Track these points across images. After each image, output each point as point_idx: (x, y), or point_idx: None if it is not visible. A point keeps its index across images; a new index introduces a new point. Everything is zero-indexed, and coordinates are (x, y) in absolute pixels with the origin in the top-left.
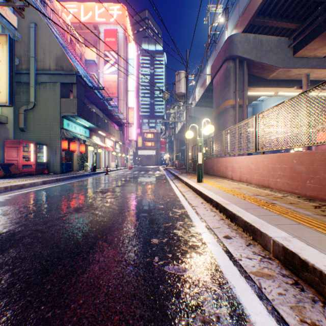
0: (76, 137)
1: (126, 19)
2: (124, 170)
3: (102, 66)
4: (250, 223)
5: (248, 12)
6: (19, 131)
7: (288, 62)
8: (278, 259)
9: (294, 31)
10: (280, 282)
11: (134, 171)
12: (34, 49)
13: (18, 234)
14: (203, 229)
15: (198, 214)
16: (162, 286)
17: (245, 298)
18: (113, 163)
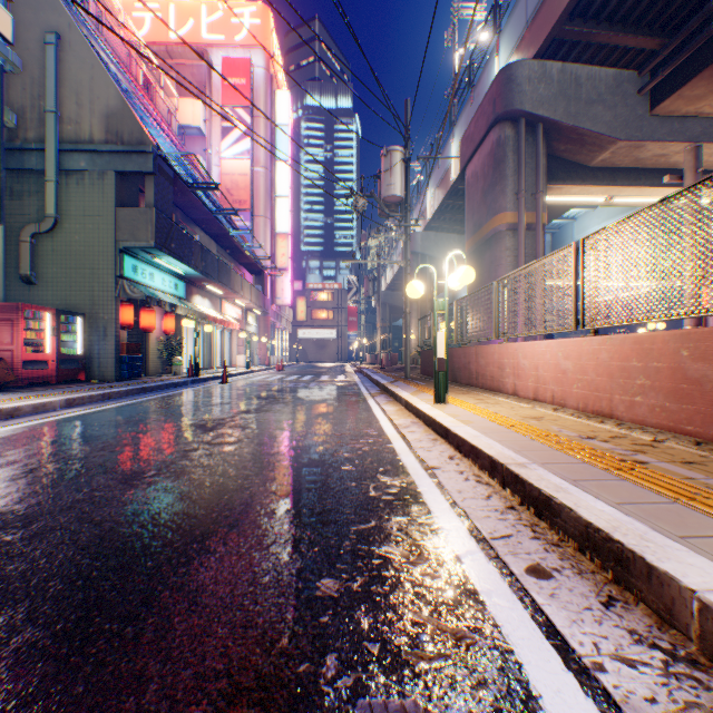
0: (154, 297)
1: (271, 36)
2: (266, 373)
3: (217, 142)
4: (607, 532)
5: (549, 10)
6: (20, 282)
7: (637, 127)
8: None
9: (651, 56)
10: None
11: (288, 375)
12: (56, 93)
13: None
14: (465, 542)
15: (446, 491)
16: None
17: None
18: (241, 358)
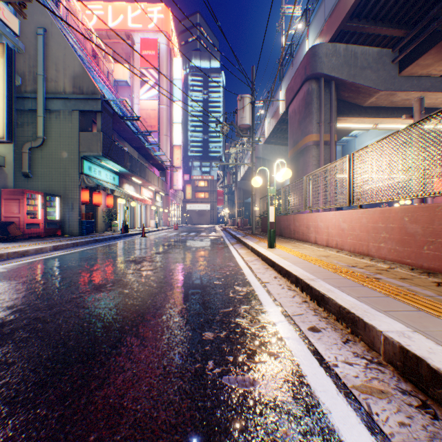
0: (101, 185)
1: (170, 24)
2: (167, 231)
3: (137, 90)
4: (348, 309)
5: (338, 14)
6: (22, 177)
7: (391, 82)
8: (393, 365)
9: (400, 40)
10: (400, 404)
11: (181, 232)
12: (43, 64)
13: (9, 325)
14: (278, 317)
15: (271, 293)
16: (219, 410)
17: (348, 431)
18: (152, 222)
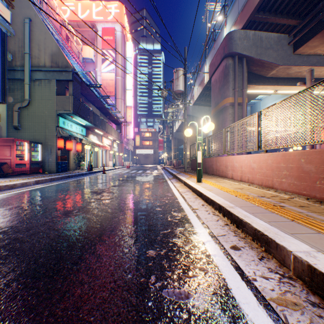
0: (72, 135)
1: (124, 17)
2: (122, 169)
3: (100, 65)
4: (262, 232)
5: (248, 8)
6: (13, 129)
7: (288, 59)
8: (302, 280)
9: (294, 28)
10: (312, 316)
11: (132, 170)
12: (29, 45)
13: None
14: (206, 237)
15: (200, 218)
16: (160, 321)
17: None
18: (110, 162)
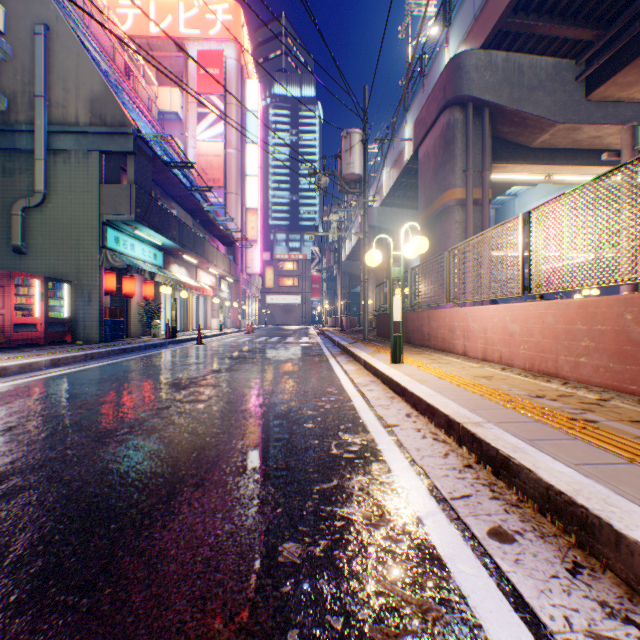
0: (134, 266)
1: (242, 30)
2: (237, 335)
3: (193, 126)
4: (570, 496)
5: (495, 4)
6: (12, 252)
7: (574, 111)
8: None
9: (587, 46)
10: None
11: (257, 337)
12: (44, 79)
13: None
14: (425, 502)
15: (405, 449)
16: None
17: None
18: (214, 321)
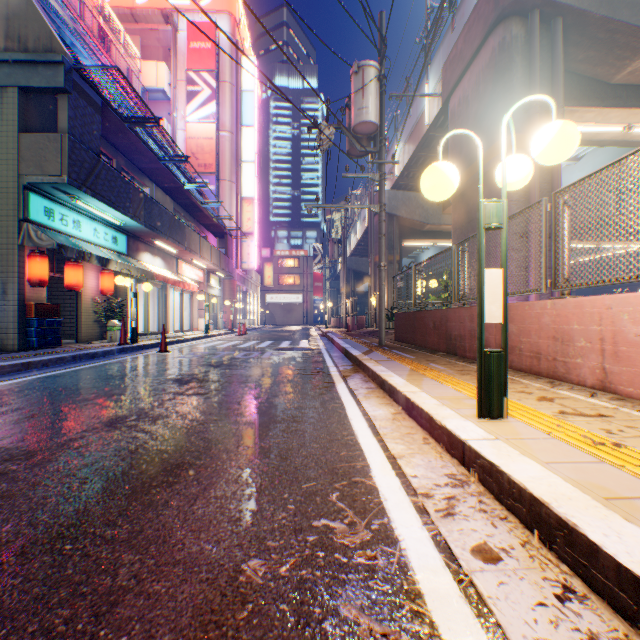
0: (70, 246)
1: (237, 1)
2: (225, 337)
3: (183, 106)
4: None
5: None
6: None
7: None
8: None
9: None
10: None
11: (247, 340)
12: None
13: None
14: None
15: None
16: None
17: None
18: (202, 321)
